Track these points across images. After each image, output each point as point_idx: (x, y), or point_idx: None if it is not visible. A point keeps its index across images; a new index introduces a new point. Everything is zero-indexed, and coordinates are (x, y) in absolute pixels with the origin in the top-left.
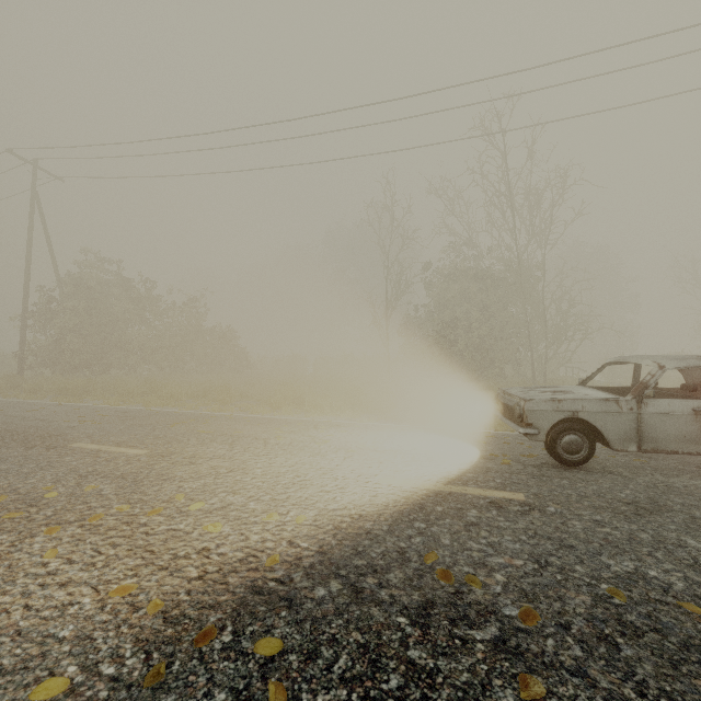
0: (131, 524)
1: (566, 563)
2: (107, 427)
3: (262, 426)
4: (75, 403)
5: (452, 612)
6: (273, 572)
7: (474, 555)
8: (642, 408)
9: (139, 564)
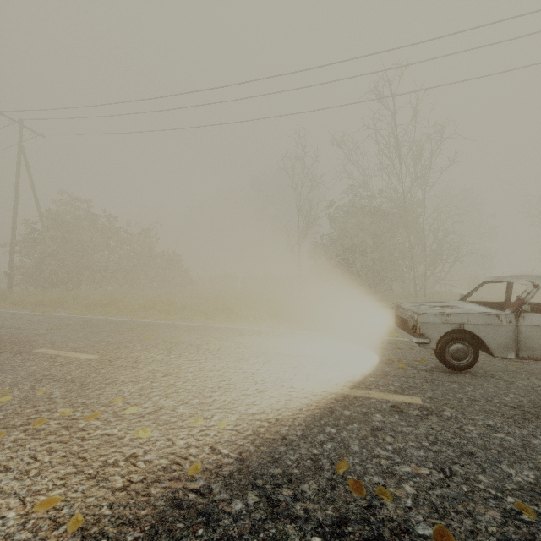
0: (71, 428)
1: (470, 472)
2: (69, 334)
3: (197, 333)
4: (49, 313)
5: (366, 531)
6: (194, 482)
7: (383, 463)
8: (519, 321)
9: (69, 472)
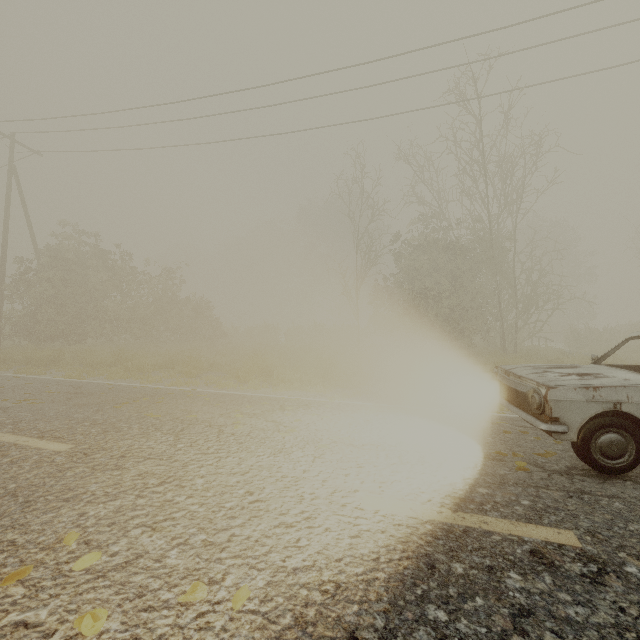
0: None
1: None
2: (45, 408)
3: (221, 406)
4: (37, 375)
5: None
6: None
7: None
8: None
9: None
